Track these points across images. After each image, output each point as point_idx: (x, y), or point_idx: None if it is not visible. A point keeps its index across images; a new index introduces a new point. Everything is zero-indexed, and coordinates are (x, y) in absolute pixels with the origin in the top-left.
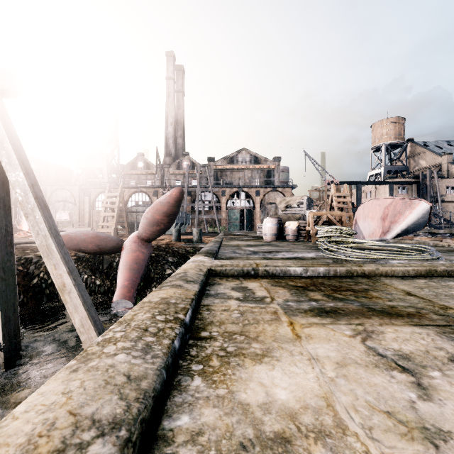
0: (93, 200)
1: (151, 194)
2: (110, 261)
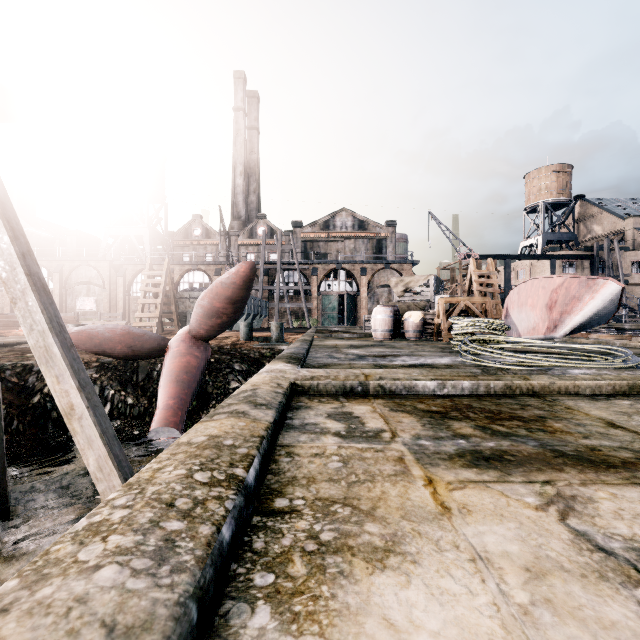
0: (129, 281)
1: (212, 272)
2: (148, 369)
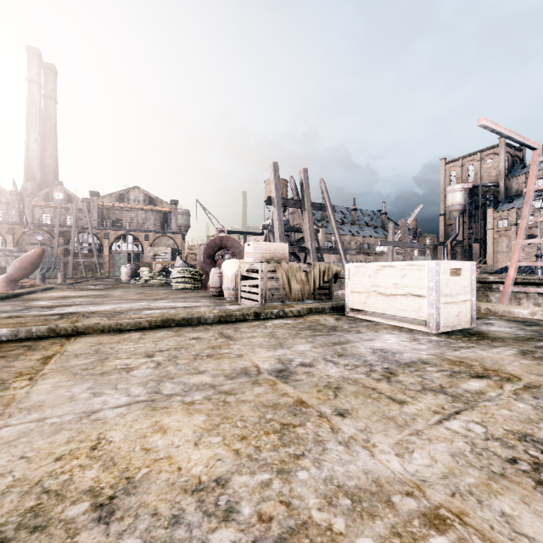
0: None
1: (4, 231)
2: None
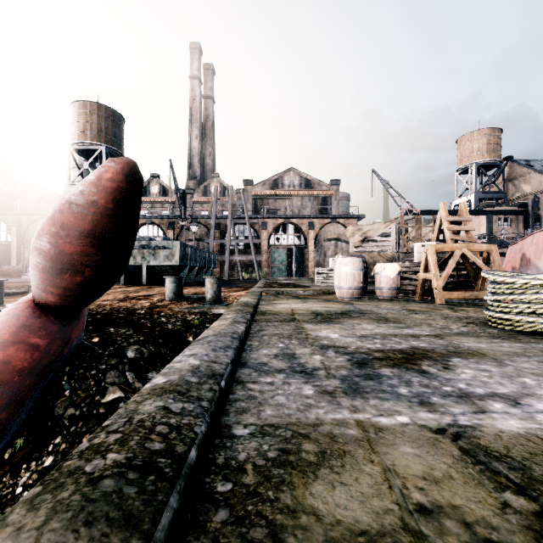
0: None
1: (165, 226)
2: None
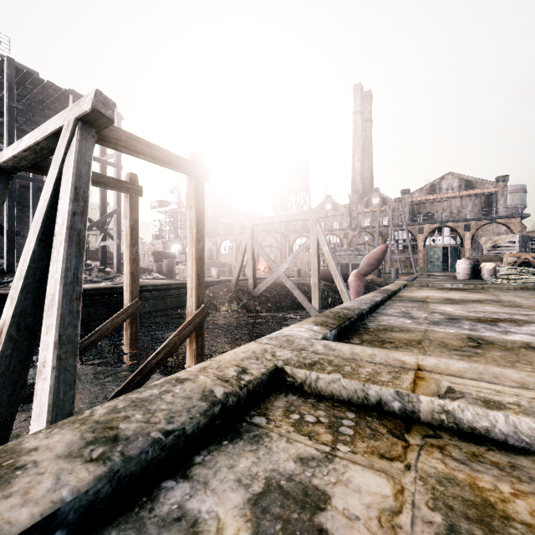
0: (291, 244)
1: (341, 236)
2: None
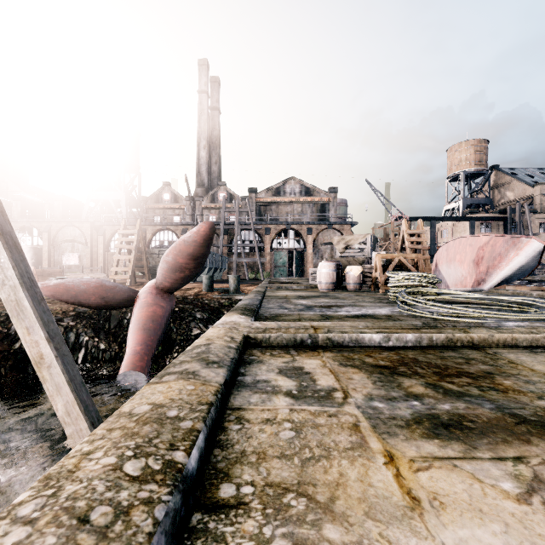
0: (108, 240)
1: (179, 232)
2: (119, 318)
